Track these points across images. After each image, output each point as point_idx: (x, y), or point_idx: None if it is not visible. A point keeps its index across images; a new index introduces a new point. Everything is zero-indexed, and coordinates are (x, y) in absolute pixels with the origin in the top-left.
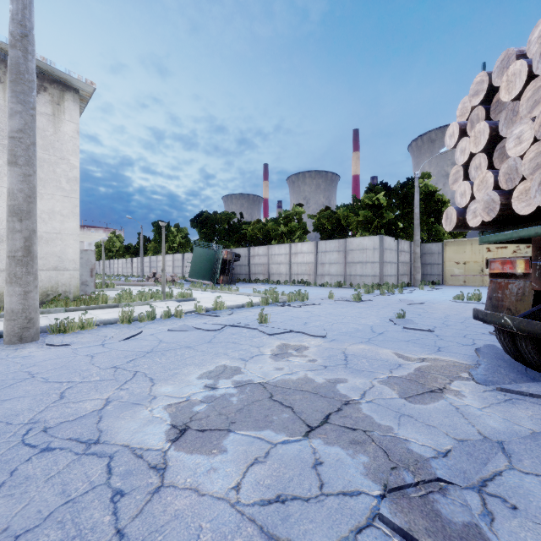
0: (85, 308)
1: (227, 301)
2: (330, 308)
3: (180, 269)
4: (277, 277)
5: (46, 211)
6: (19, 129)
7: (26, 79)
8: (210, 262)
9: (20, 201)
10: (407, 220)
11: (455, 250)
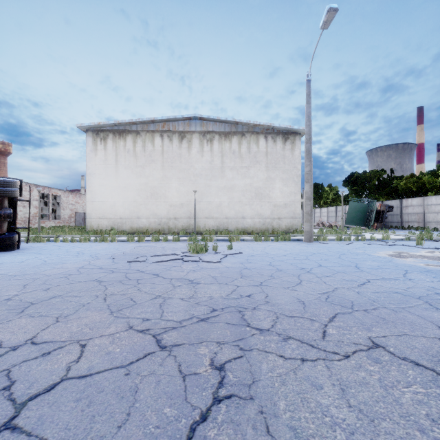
0: None
1: None
2: None
3: (333, 218)
4: (434, 225)
5: (289, 192)
6: (309, 170)
7: (310, 153)
8: (363, 213)
9: (309, 194)
10: None
11: None
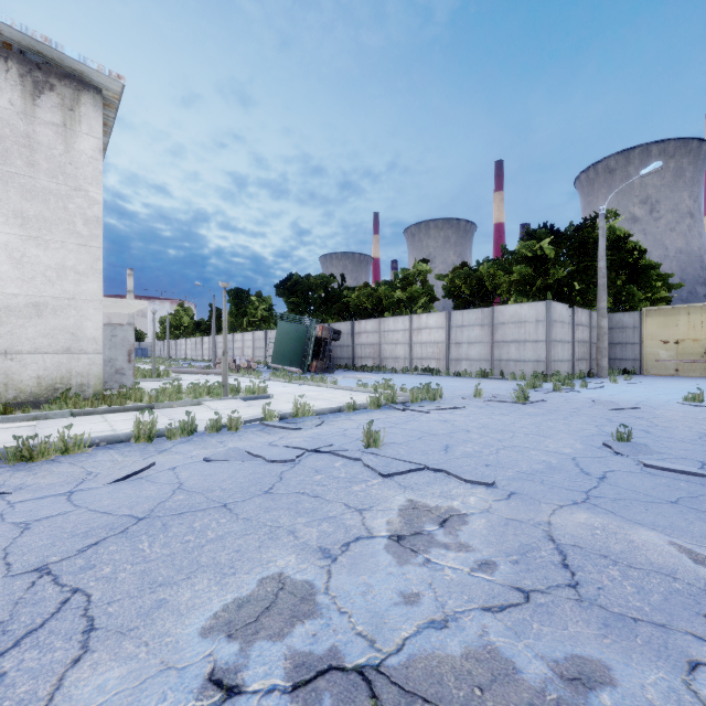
0: (103, 410)
1: (318, 399)
2: (482, 414)
3: (262, 351)
4: (392, 363)
5: (52, 267)
6: None
7: None
8: (300, 342)
9: None
10: (584, 279)
11: (660, 323)
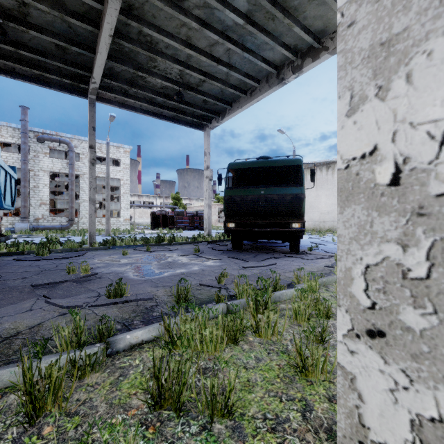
0: (329, 233)
1: None
2: None
3: None
4: None
5: (330, 204)
6: None
7: None
8: None
9: None
10: None
11: None
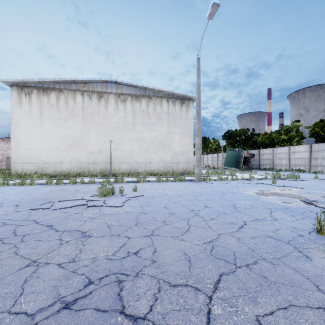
0: None
1: None
2: (313, 182)
3: (216, 162)
4: (279, 167)
5: (184, 143)
6: (199, 127)
7: (200, 114)
8: (235, 158)
9: (199, 146)
10: None
11: None
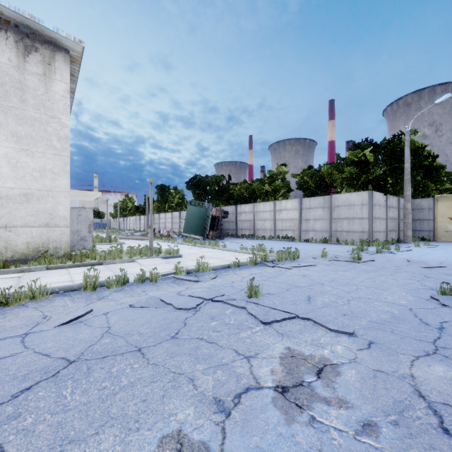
0: (68, 265)
1: (213, 258)
2: (330, 270)
3: (177, 225)
4: (262, 233)
5: (37, 169)
6: None
7: None
8: (202, 219)
9: None
10: (394, 175)
11: (448, 205)
